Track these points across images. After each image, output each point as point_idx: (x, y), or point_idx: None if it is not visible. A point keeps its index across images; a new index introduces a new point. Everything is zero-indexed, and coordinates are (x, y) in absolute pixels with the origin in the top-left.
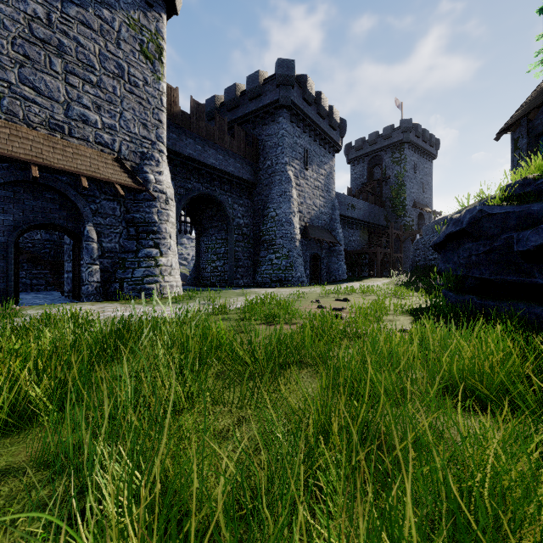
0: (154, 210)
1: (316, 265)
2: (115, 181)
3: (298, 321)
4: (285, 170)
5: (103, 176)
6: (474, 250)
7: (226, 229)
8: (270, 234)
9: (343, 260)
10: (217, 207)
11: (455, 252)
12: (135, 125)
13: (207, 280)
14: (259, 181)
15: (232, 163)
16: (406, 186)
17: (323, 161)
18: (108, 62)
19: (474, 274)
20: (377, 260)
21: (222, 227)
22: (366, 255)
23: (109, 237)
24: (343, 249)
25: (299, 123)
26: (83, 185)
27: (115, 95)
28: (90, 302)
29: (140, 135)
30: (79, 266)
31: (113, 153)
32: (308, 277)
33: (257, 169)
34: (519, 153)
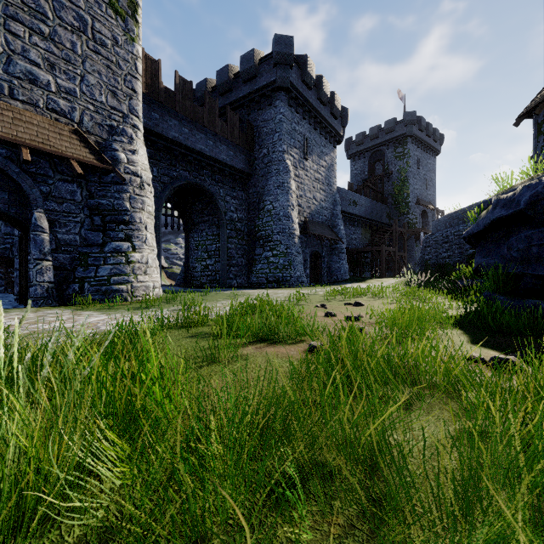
0: (126, 196)
1: (317, 264)
2: (71, 157)
3: (302, 338)
4: (283, 158)
5: (55, 149)
6: (536, 239)
7: (218, 224)
8: (266, 229)
9: (345, 259)
10: (207, 199)
11: (502, 243)
12: (101, 93)
13: (197, 280)
14: (254, 171)
15: (223, 150)
16: (410, 182)
17: (324, 152)
18: (64, 11)
19: (536, 271)
20: (382, 259)
21: (213, 222)
22: (368, 254)
23: (67, 227)
24: (345, 247)
25: (299, 108)
26: (23, 157)
27: (75, 53)
28: (37, 307)
29: (108, 105)
30: (26, 263)
31: (71, 124)
32: (308, 277)
33: (252, 158)
34: (543, 138)
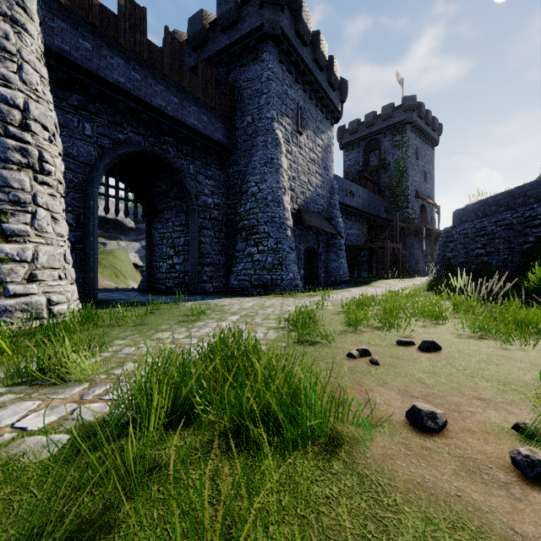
0: None
1: (312, 262)
2: None
3: None
4: (271, 127)
5: None
6: None
7: (187, 210)
8: (250, 218)
9: (344, 257)
10: (172, 177)
11: None
12: None
13: (161, 283)
14: (235, 145)
15: (193, 112)
16: (409, 173)
17: (320, 128)
18: None
19: None
20: (386, 257)
21: (181, 208)
22: (366, 252)
23: None
24: (343, 243)
25: (291, 67)
26: None
27: None
28: None
29: None
30: None
31: None
32: (302, 279)
33: (232, 129)
34: None
